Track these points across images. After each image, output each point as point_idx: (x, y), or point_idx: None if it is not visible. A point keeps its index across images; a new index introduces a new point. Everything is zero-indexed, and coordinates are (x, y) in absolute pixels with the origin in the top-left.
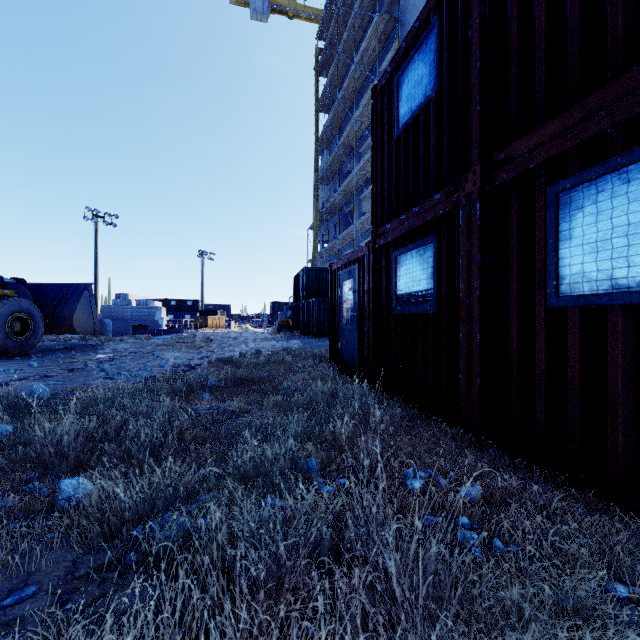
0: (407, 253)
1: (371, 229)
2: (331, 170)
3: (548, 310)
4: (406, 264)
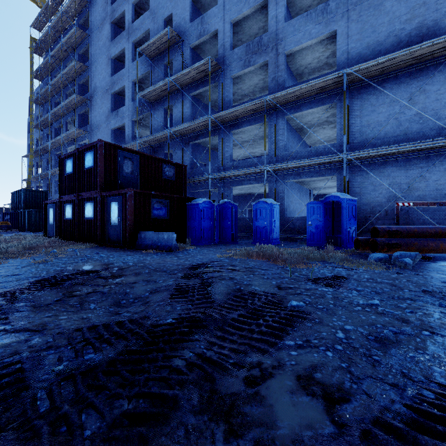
0: (68, 205)
1: None
2: (44, 123)
3: (84, 220)
4: (67, 208)
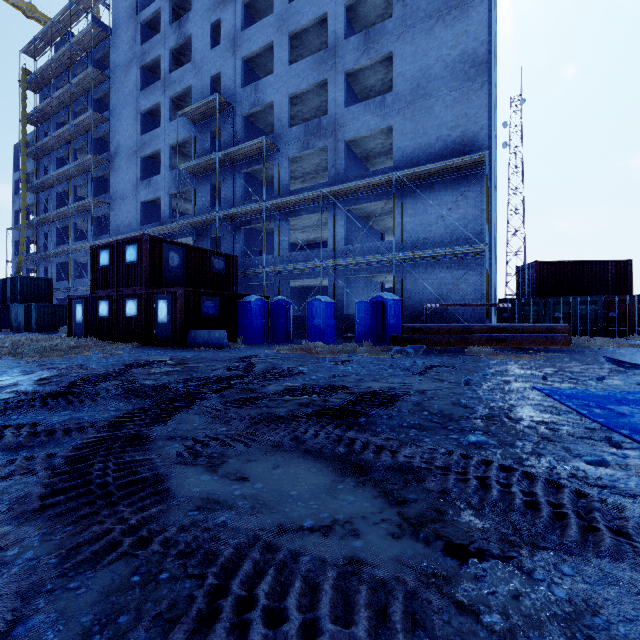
0: (103, 301)
1: (87, 251)
2: (42, 185)
3: (125, 318)
4: (102, 304)
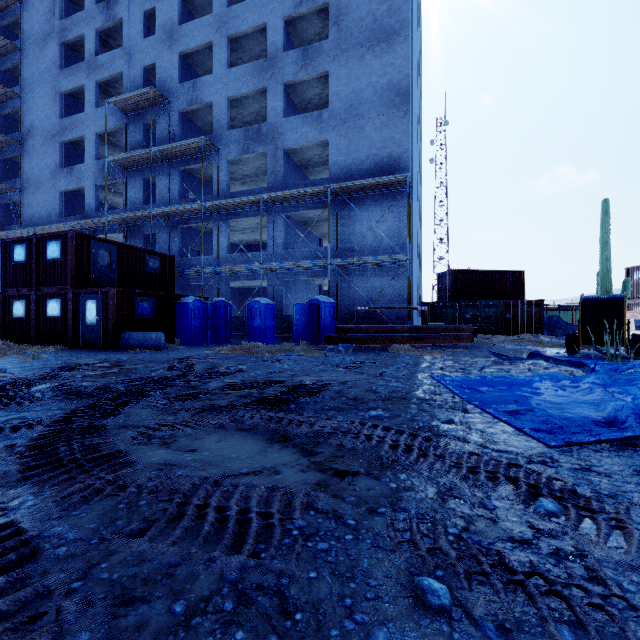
0: (17, 301)
1: None
2: None
3: (46, 319)
4: (17, 304)
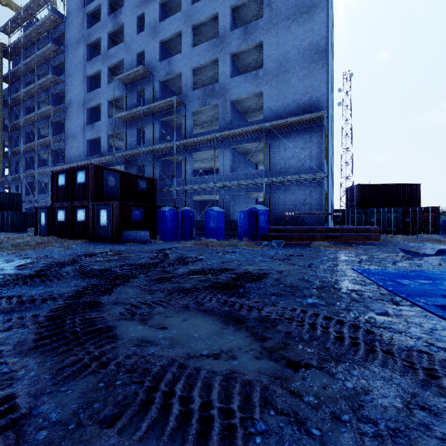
0: (60, 210)
1: (47, 174)
2: (14, 127)
3: (77, 222)
4: (60, 212)
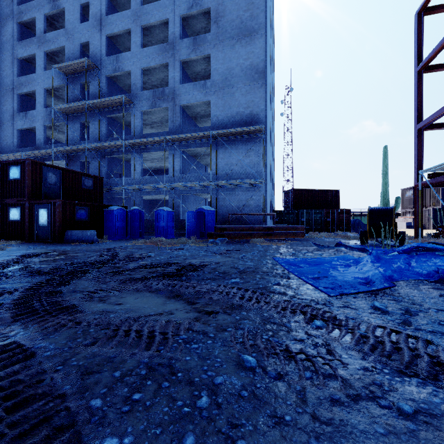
0: None
1: None
2: None
3: (9, 221)
4: None
